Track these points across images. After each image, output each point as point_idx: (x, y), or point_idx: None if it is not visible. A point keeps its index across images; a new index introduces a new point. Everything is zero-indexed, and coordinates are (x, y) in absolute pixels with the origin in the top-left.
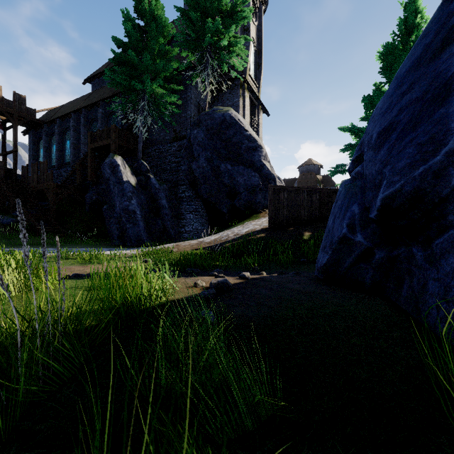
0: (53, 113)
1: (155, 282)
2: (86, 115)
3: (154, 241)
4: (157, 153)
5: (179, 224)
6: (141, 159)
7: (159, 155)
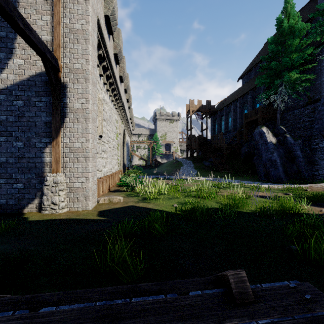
0: (222, 104)
1: (299, 205)
2: (240, 101)
3: (290, 180)
4: (291, 116)
5: (313, 168)
6: (279, 126)
7: (294, 118)
